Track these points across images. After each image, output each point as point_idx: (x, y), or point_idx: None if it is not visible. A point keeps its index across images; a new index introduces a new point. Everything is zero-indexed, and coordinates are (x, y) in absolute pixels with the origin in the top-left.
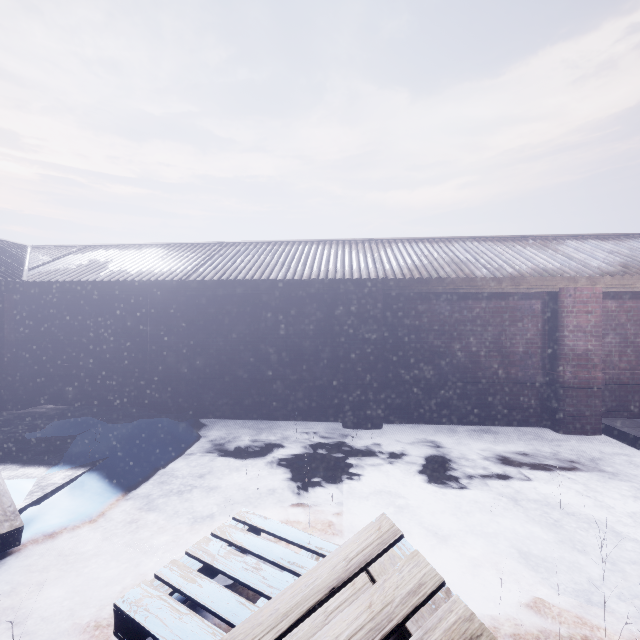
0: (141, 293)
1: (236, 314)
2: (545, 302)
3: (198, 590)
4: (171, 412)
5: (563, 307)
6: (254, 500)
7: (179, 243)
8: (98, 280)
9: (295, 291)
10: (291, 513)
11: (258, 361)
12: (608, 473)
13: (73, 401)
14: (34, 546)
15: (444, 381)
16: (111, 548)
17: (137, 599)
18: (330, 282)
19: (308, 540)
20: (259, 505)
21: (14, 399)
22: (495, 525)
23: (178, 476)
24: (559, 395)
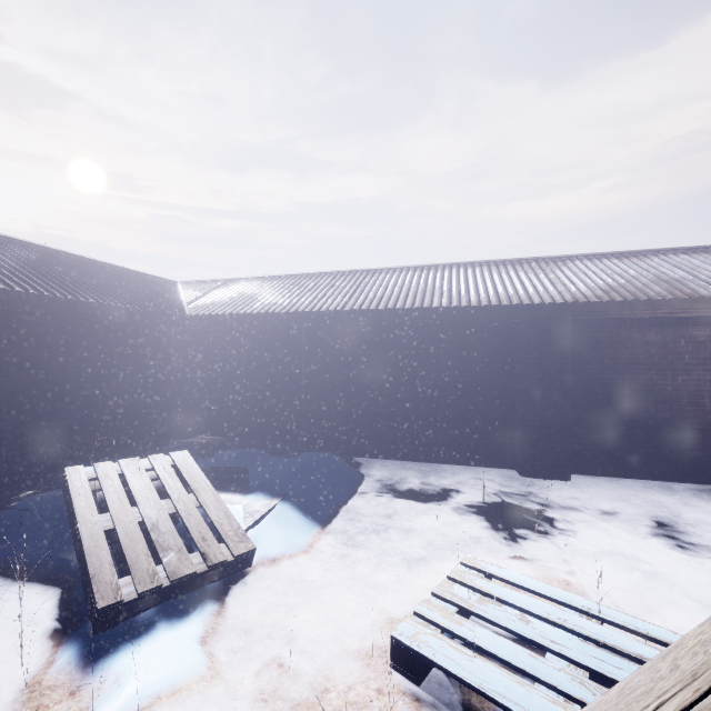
0: (296, 325)
1: (392, 346)
2: None
3: (472, 634)
4: (327, 448)
5: None
6: (458, 547)
7: (319, 272)
8: (255, 312)
9: (462, 319)
10: (512, 566)
11: (416, 397)
12: None
13: (228, 433)
14: (263, 569)
15: (652, 427)
16: (336, 580)
17: (412, 634)
18: (504, 308)
19: (567, 597)
20: (468, 553)
21: (179, 428)
22: None
23: (361, 514)
24: None
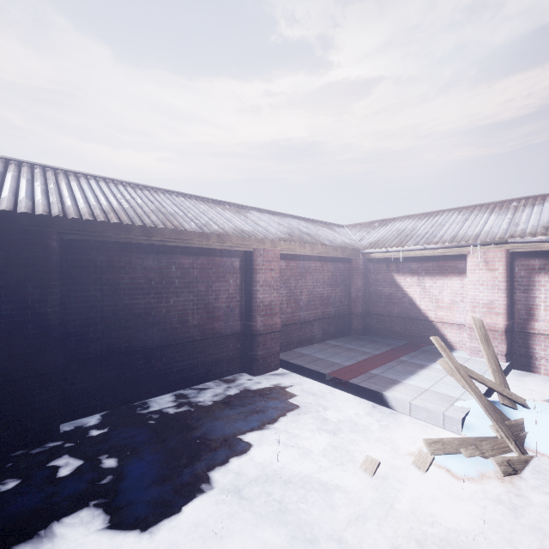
0: None
1: None
2: (242, 260)
3: None
4: None
5: (256, 265)
6: None
7: None
8: None
9: None
10: None
11: None
12: (295, 408)
13: None
14: None
15: (150, 348)
16: None
17: None
18: None
19: None
20: None
21: None
22: (220, 542)
23: None
24: (253, 342)
